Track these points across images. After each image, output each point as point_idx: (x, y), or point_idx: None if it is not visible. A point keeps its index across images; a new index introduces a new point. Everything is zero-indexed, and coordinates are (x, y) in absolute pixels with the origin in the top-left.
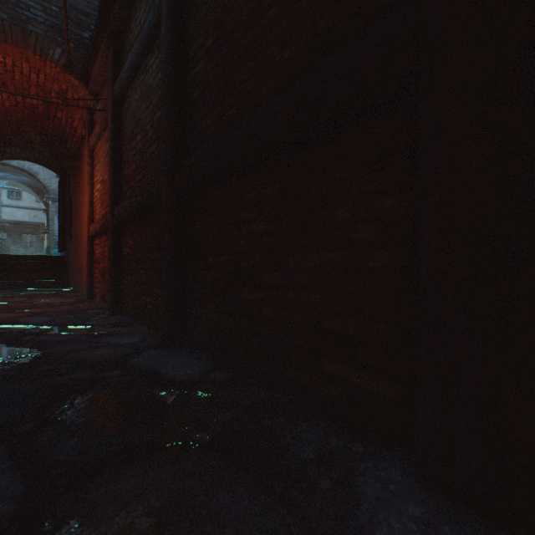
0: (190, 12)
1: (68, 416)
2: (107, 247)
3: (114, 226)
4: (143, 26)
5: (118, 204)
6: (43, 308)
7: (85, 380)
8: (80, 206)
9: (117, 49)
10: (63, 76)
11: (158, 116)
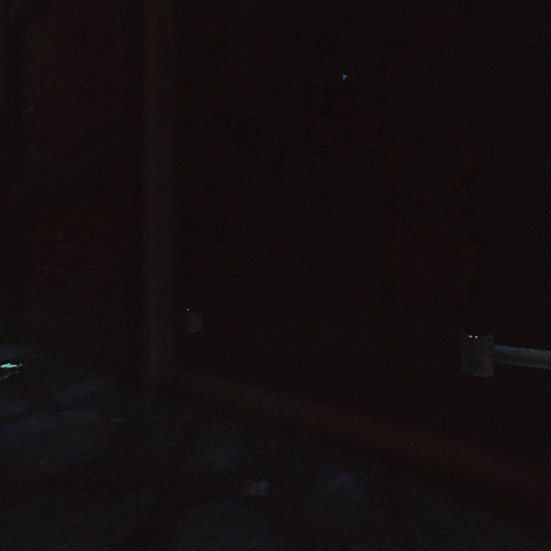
0: (24, 59)
1: None
2: None
3: None
4: None
5: None
6: None
7: None
8: None
9: None
10: None
11: None
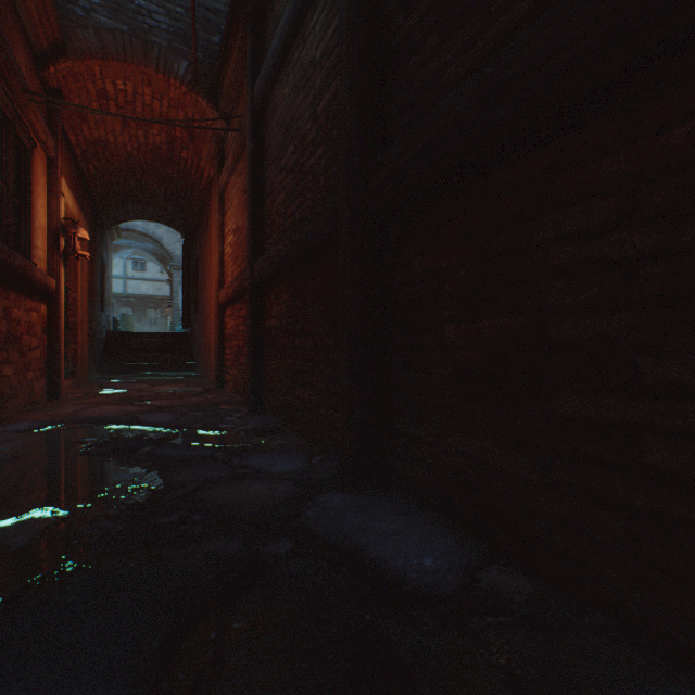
0: None
1: None
2: (242, 318)
3: (254, 288)
4: None
5: (258, 256)
6: (167, 400)
7: (235, 563)
8: (207, 270)
9: (257, 36)
10: (189, 98)
11: (325, 102)
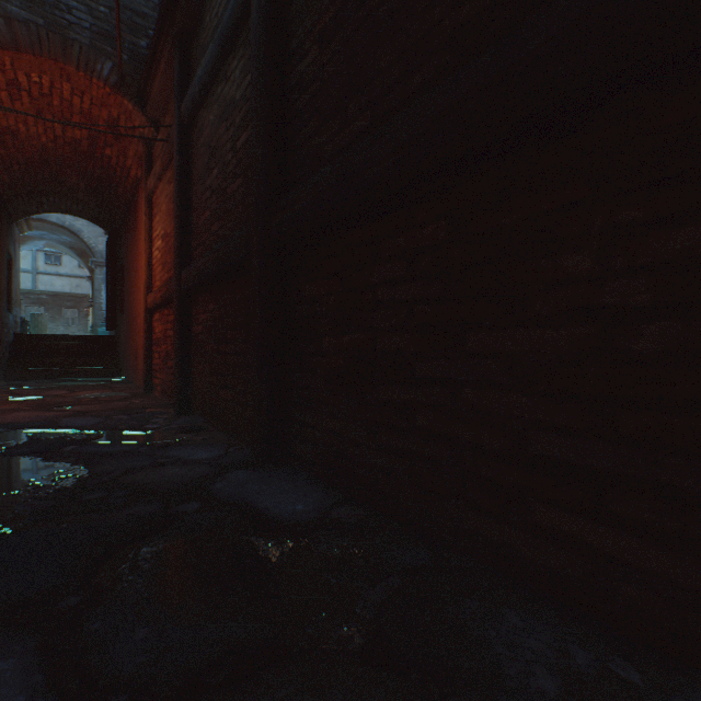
0: None
1: (131, 584)
2: (170, 323)
3: (181, 296)
4: (222, 16)
5: (186, 265)
6: (89, 405)
7: (151, 519)
8: (134, 271)
9: (184, 56)
10: (114, 99)
11: (243, 140)
